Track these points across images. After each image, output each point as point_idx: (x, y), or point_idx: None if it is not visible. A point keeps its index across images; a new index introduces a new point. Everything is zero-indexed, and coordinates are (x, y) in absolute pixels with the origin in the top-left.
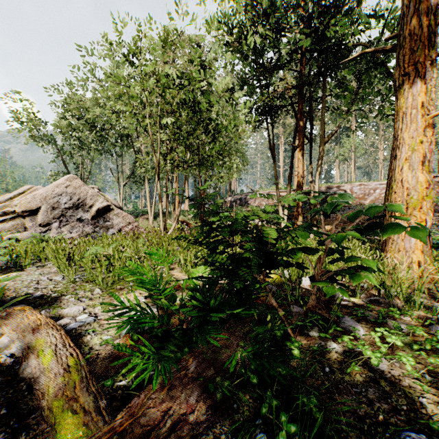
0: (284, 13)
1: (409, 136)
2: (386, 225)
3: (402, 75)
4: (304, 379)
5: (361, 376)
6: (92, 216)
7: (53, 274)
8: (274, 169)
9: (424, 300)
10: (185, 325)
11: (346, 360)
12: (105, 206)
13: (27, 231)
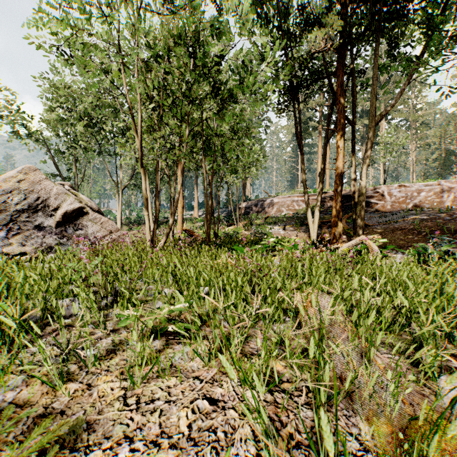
0: None
1: None
2: None
3: None
4: None
5: None
6: (57, 222)
7: None
8: (302, 163)
9: None
10: None
11: None
12: (77, 209)
13: None
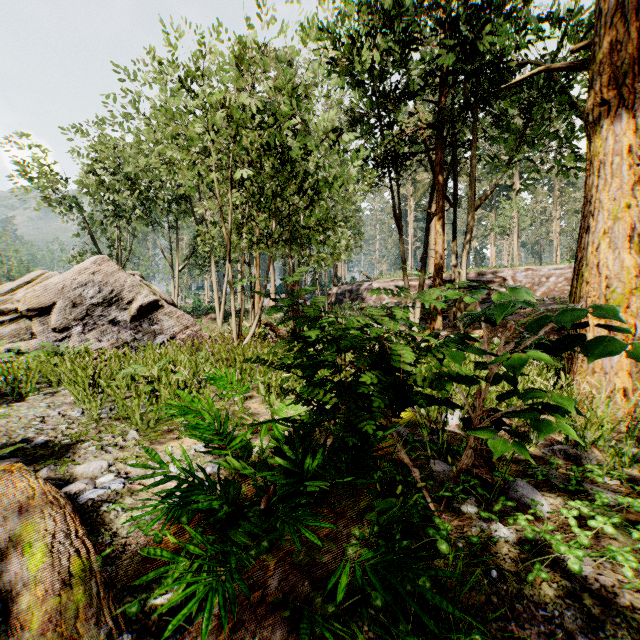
0: (415, 16)
1: (609, 197)
2: (591, 340)
3: (599, 104)
4: (459, 598)
5: (550, 587)
6: (132, 316)
7: (68, 405)
8: (401, 246)
9: (639, 452)
10: (264, 502)
11: (523, 556)
12: (152, 302)
13: (35, 339)
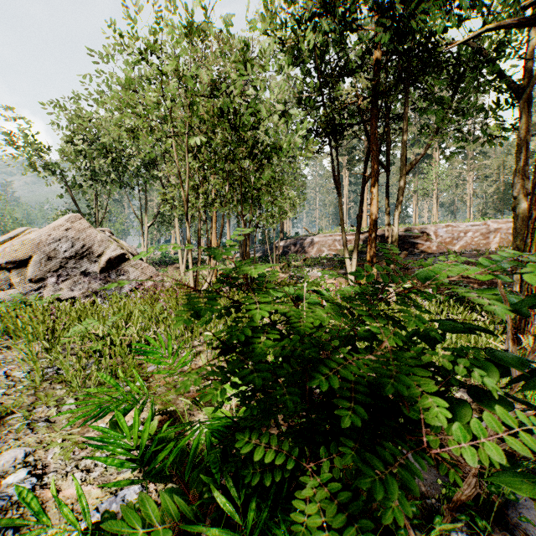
0: (354, 1)
1: None
2: None
3: None
4: None
5: None
6: (102, 268)
7: (19, 363)
8: (339, 206)
9: None
10: None
11: None
12: (119, 255)
13: (14, 289)
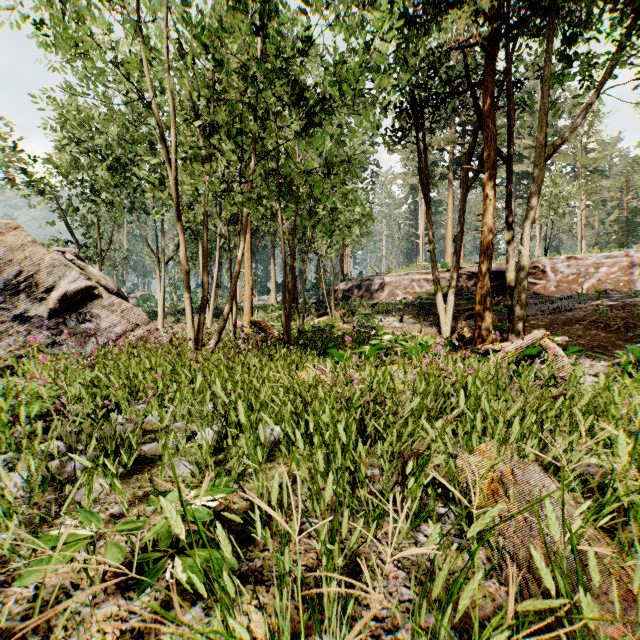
0: None
1: None
2: None
3: None
4: None
5: None
6: (52, 310)
7: None
8: (428, 223)
9: None
10: None
11: None
12: (83, 290)
13: None
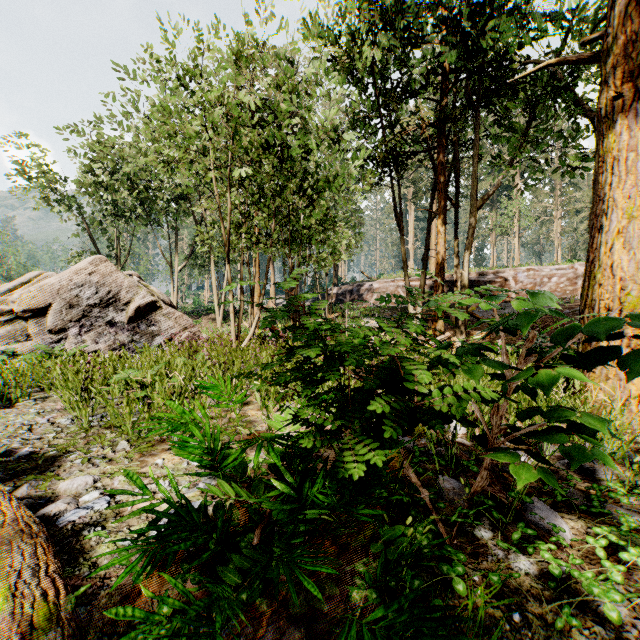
0: (417, 13)
1: (623, 195)
2: (628, 354)
3: (612, 97)
4: None
5: (581, 634)
6: (130, 317)
7: (58, 412)
8: (402, 246)
9: None
10: (257, 536)
11: (547, 593)
12: (149, 303)
13: (31, 340)
